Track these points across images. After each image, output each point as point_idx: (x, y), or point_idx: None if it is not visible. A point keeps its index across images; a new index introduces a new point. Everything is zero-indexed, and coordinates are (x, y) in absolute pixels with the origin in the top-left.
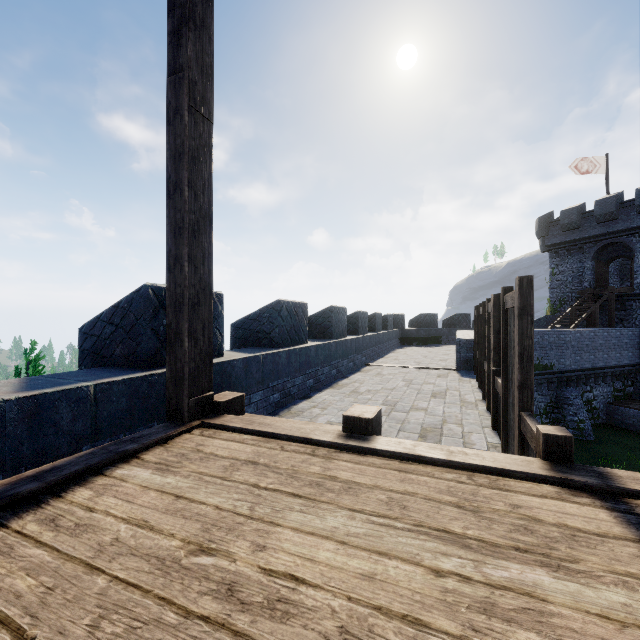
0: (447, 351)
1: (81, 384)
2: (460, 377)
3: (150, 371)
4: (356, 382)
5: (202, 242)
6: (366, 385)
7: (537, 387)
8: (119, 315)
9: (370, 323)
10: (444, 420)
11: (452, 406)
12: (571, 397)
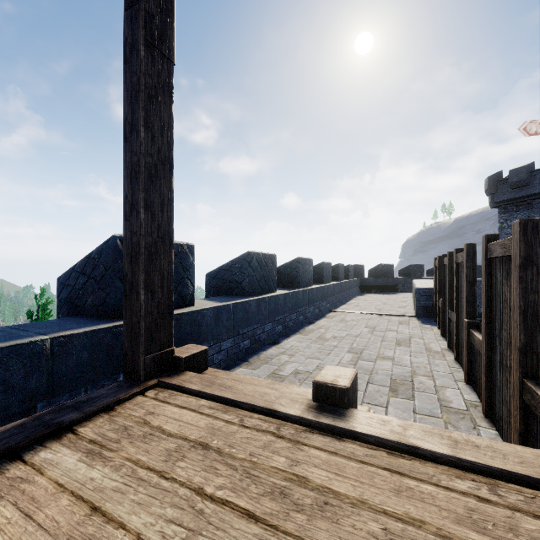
0: (404, 298)
1: (36, 338)
2: (421, 324)
3: (116, 322)
4: (322, 328)
5: (161, 188)
6: (331, 331)
7: None
8: (90, 266)
9: (333, 273)
10: (413, 371)
11: (418, 355)
12: None
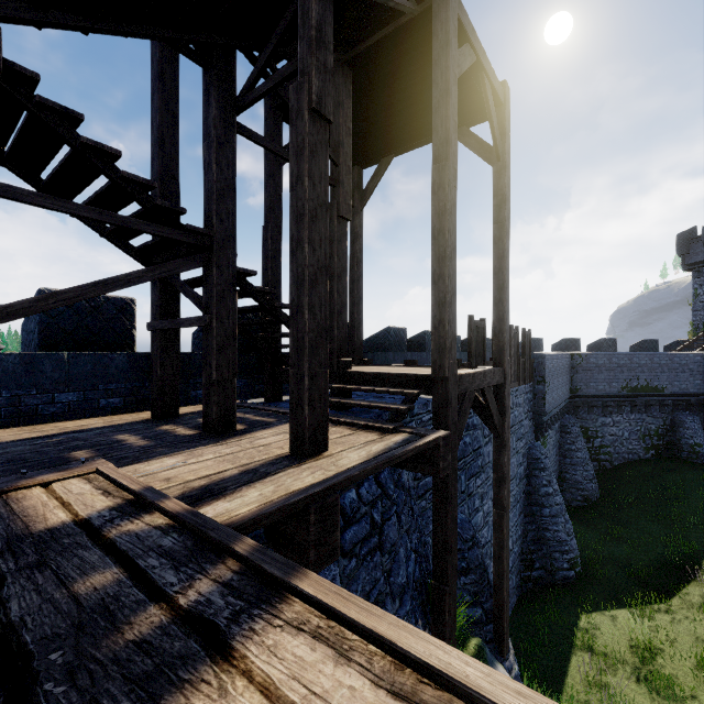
0: None
1: None
2: None
3: None
4: None
5: (360, 307)
6: None
7: (645, 409)
8: None
9: (465, 345)
10: None
11: None
12: (687, 420)
